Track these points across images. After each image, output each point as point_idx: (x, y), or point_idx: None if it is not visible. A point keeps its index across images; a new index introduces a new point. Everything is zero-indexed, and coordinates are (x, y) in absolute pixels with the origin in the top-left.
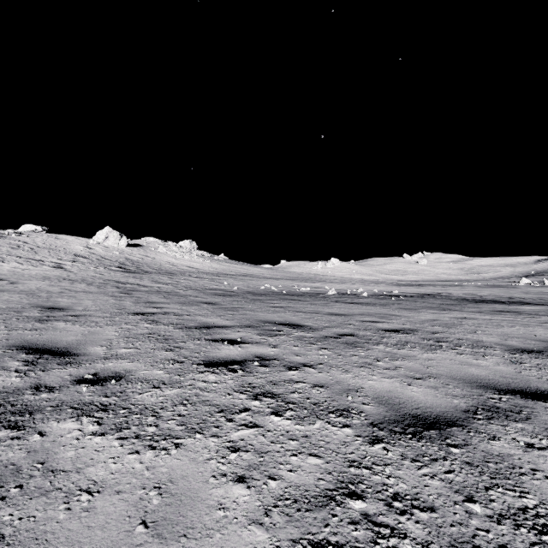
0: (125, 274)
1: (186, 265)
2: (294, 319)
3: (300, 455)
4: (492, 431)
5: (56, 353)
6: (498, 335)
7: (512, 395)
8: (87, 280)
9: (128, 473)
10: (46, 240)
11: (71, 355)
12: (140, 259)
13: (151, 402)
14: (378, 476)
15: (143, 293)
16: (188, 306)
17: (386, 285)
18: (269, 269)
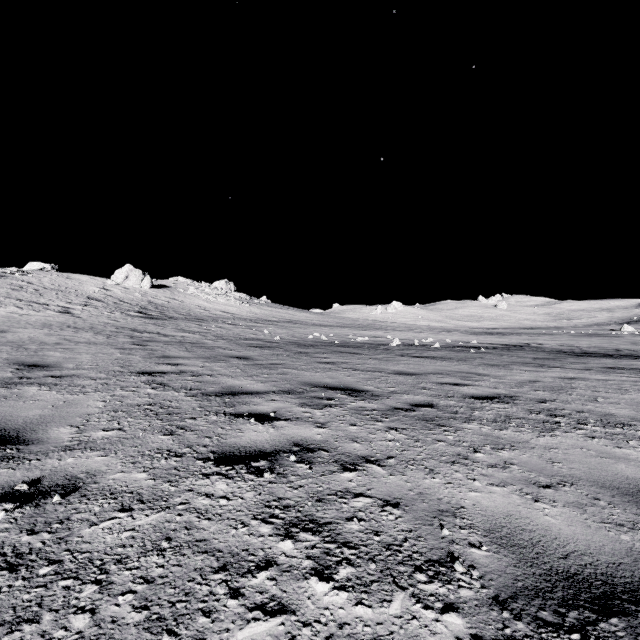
0: (145, 320)
1: (220, 310)
2: (350, 381)
3: None
4: None
5: None
6: (629, 404)
7: None
8: (97, 328)
9: None
10: (55, 280)
11: (18, 443)
12: (166, 303)
13: (104, 546)
14: None
15: (161, 344)
16: (213, 363)
17: (460, 334)
18: (319, 314)
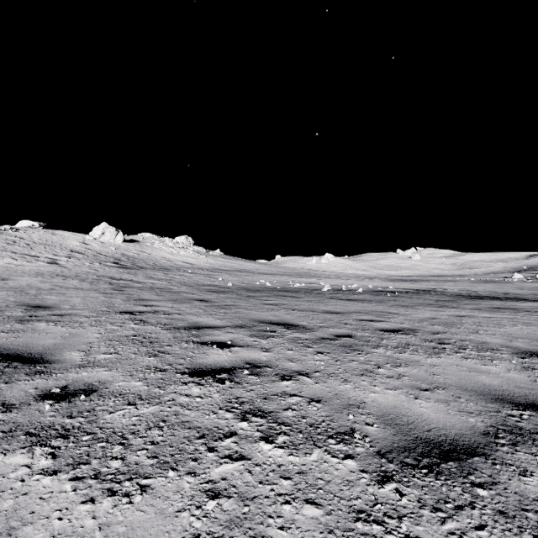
0: (120, 270)
1: (181, 261)
2: (289, 318)
3: (294, 502)
4: (521, 462)
5: (28, 360)
6: (502, 335)
7: (533, 410)
8: (81, 276)
9: (73, 535)
10: (43, 235)
11: (43, 363)
12: (136, 255)
13: (121, 425)
14: (393, 536)
15: (135, 289)
16: (180, 304)
17: (380, 280)
18: (264, 264)
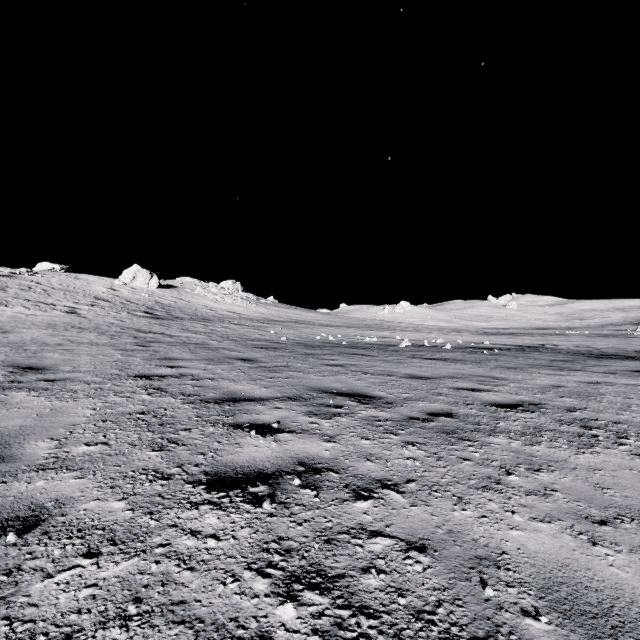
0: (151, 320)
1: (226, 310)
2: (360, 386)
3: None
4: None
5: None
6: None
7: None
8: (101, 328)
9: None
10: (64, 280)
11: None
12: (173, 303)
13: (53, 612)
14: None
15: (164, 345)
16: (216, 365)
17: (471, 334)
18: (326, 314)
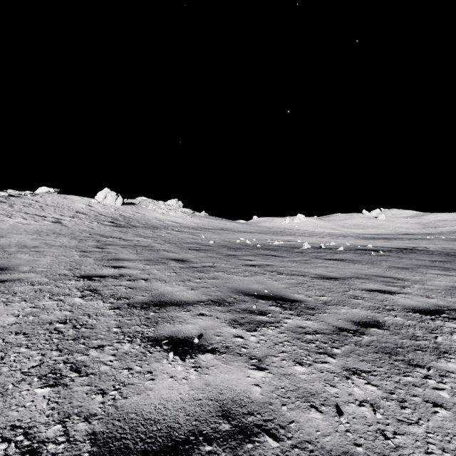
0: (113, 228)
1: (170, 220)
2: (279, 287)
3: None
4: None
5: None
6: None
7: None
8: (75, 234)
9: None
10: (55, 199)
11: None
12: (132, 215)
13: None
14: None
15: (118, 247)
16: (153, 265)
17: (354, 238)
18: (243, 223)
